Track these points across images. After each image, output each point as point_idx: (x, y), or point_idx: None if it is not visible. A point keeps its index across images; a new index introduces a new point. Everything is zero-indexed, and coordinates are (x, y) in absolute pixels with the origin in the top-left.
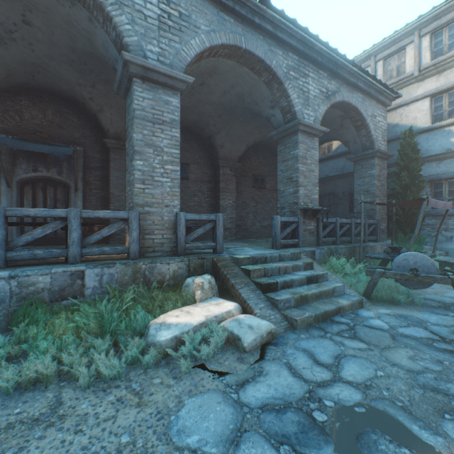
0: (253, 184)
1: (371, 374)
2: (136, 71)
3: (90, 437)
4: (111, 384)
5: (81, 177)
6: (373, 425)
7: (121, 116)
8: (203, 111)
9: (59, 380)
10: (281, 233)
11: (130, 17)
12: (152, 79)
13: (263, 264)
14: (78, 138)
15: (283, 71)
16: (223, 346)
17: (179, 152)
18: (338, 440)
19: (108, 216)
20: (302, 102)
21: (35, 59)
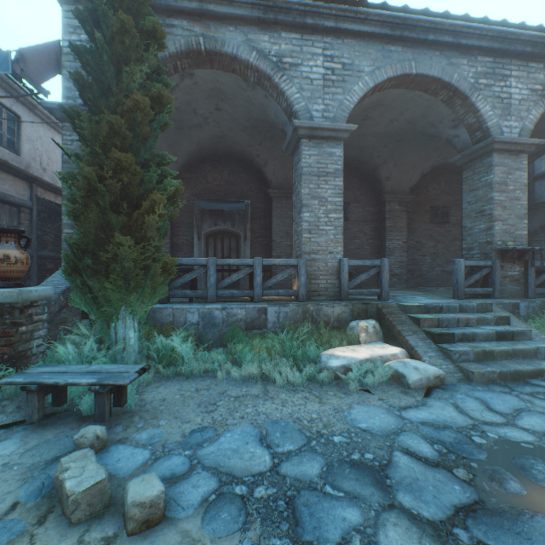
0: (431, 218)
1: None
2: (304, 133)
3: (292, 410)
4: (297, 388)
5: (249, 227)
6: (536, 455)
7: (282, 166)
8: (366, 144)
9: (262, 380)
10: (466, 279)
11: (299, 86)
12: (317, 137)
13: (437, 314)
14: (246, 192)
15: (468, 82)
16: (387, 380)
17: (341, 199)
18: (492, 454)
19: (282, 263)
20: (499, 113)
21: (219, 133)
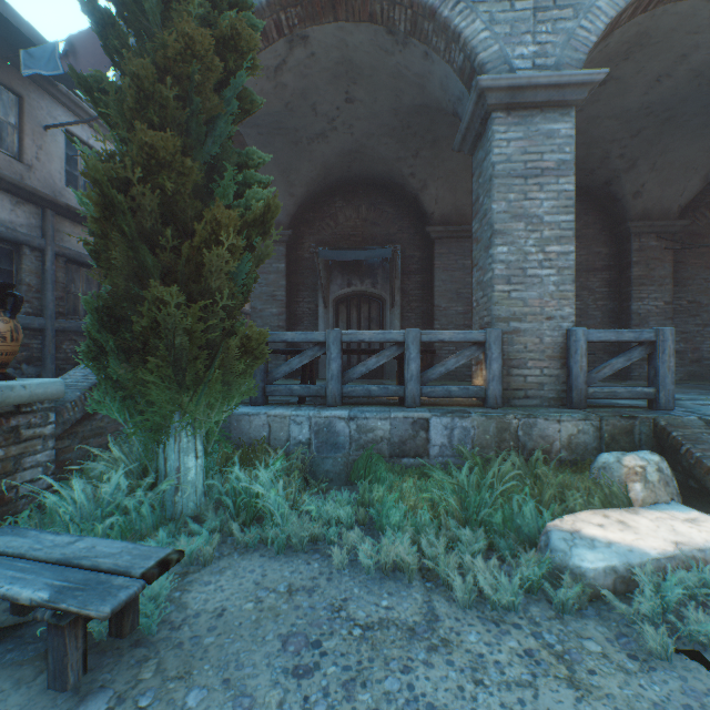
0: None
1: None
2: (497, 100)
3: (501, 704)
4: (502, 616)
5: (398, 287)
6: None
7: (450, 188)
8: (598, 134)
9: (421, 576)
10: None
11: (487, 17)
12: (522, 104)
13: None
14: (393, 234)
15: None
16: None
17: (571, 218)
18: None
19: (456, 339)
20: None
21: (353, 144)
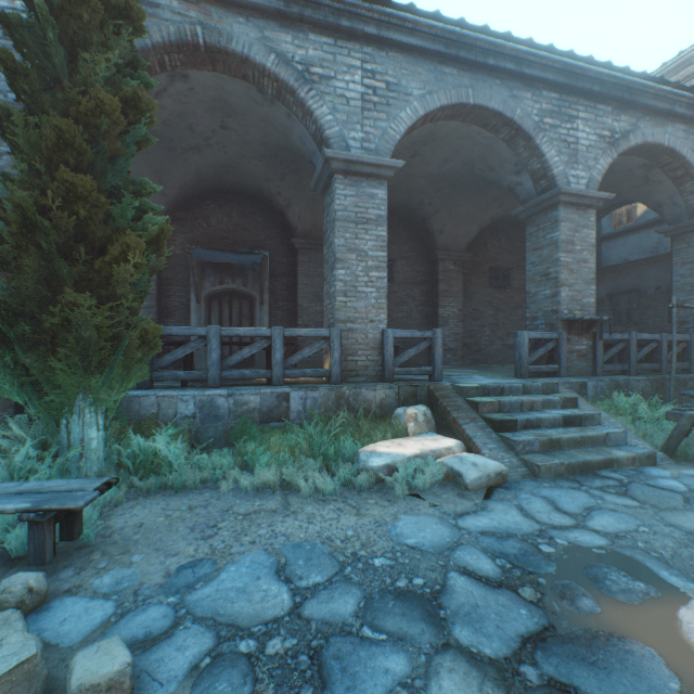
0: (490, 281)
1: (629, 527)
2: (338, 167)
3: (321, 527)
4: (328, 498)
5: (267, 287)
6: (609, 562)
7: (311, 209)
8: (415, 187)
9: (282, 489)
10: (530, 355)
11: (331, 105)
12: (354, 172)
13: (498, 396)
14: (263, 241)
15: (532, 120)
16: (440, 481)
17: (385, 254)
18: (562, 565)
19: (310, 335)
20: (565, 160)
21: (226, 160)
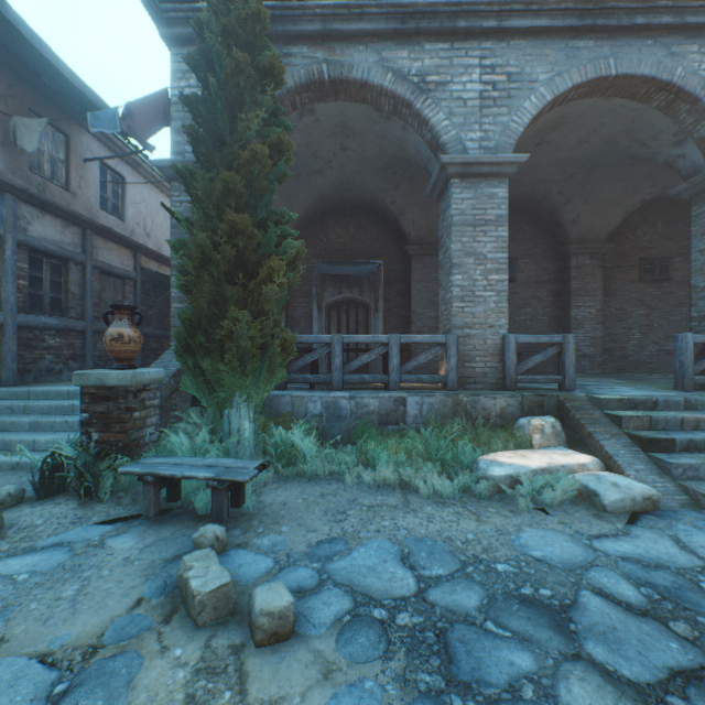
0: (640, 275)
1: None
2: (454, 171)
3: (440, 527)
4: (446, 501)
5: (381, 295)
6: None
7: (424, 214)
8: (541, 177)
9: (401, 488)
10: (696, 363)
11: (447, 110)
12: (472, 174)
13: (648, 411)
14: (377, 250)
15: (700, 77)
16: (571, 499)
17: (506, 255)
18: None
19: (425, 341)
20: None
21: (344, 178)
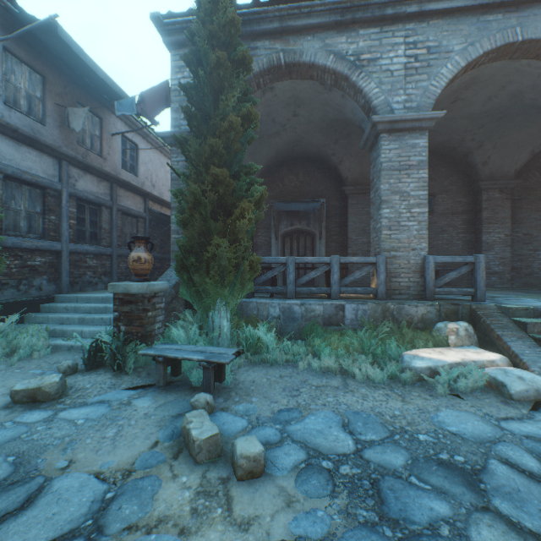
0: None
1: None
2: (383, 128)
3: (373, 404)
4: (377, 385)
5: (324, 226)
6: None
7: (358, 162)
8: (456, 127)
9: (341, 374)
10: None
11: (377, 80)
12: (397, 129)
13: None
14: (320, 191)
15: None
16: (482, 388)
17: (426, 192)
18: None
19: (359, 261)
20: None
21: (295, 137)
